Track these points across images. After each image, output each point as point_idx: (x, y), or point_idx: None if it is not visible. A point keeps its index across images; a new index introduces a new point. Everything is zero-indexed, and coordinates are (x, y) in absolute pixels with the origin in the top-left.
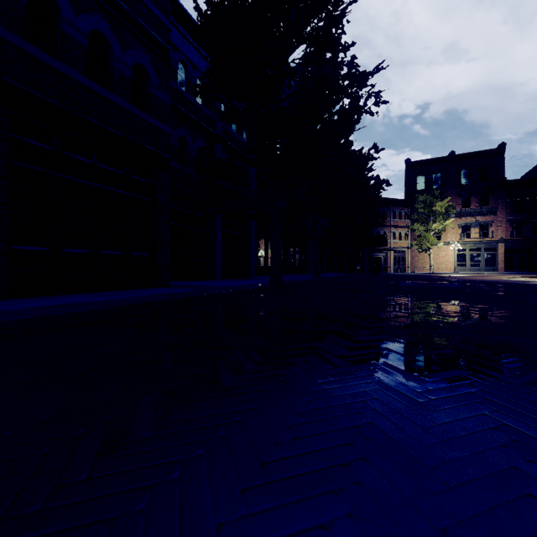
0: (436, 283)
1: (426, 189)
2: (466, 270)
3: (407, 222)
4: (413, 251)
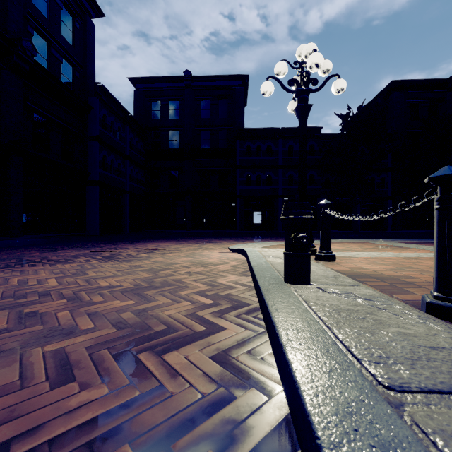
0: None
1: None
2: None
3: None
4: None
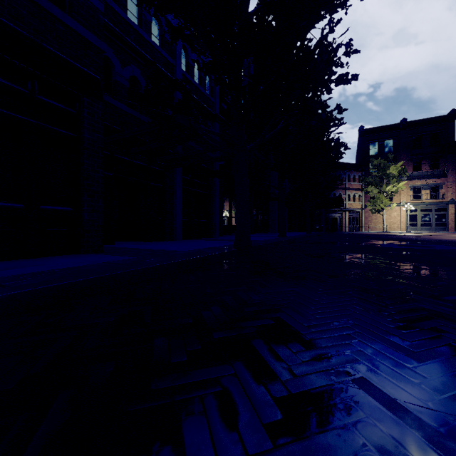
0: (418, 244)
1: (379, 154)
2: (417, 229)
3: (361, 185)
4: (366, 212)
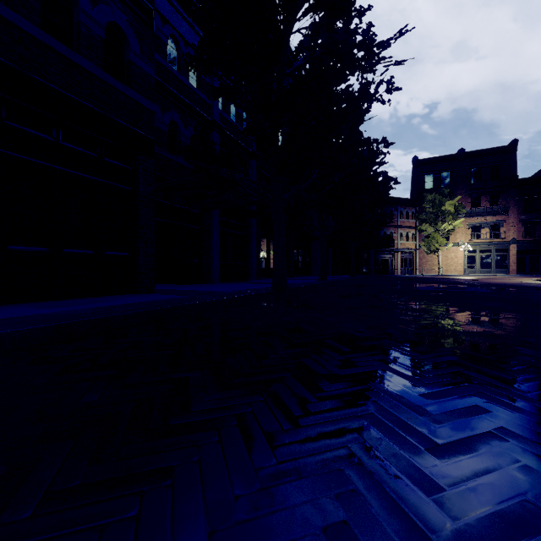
0: (456, 286)
1: (434, 188)
2: (476, 272)
3: (414, 223)
4: (420, 252)
